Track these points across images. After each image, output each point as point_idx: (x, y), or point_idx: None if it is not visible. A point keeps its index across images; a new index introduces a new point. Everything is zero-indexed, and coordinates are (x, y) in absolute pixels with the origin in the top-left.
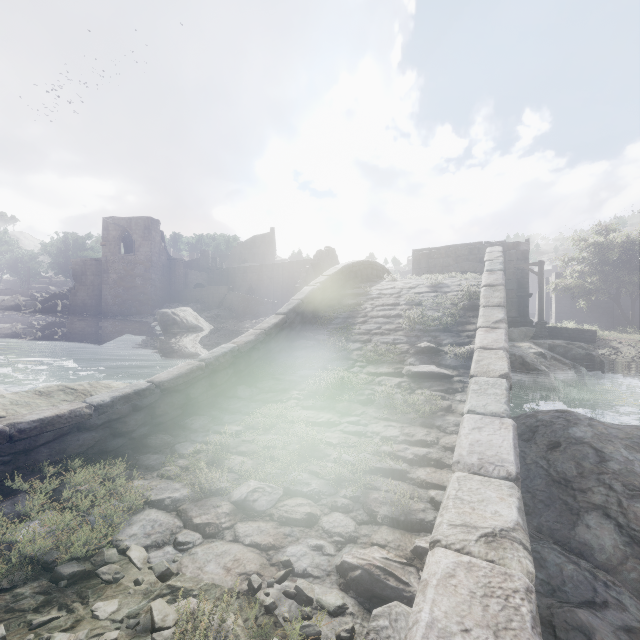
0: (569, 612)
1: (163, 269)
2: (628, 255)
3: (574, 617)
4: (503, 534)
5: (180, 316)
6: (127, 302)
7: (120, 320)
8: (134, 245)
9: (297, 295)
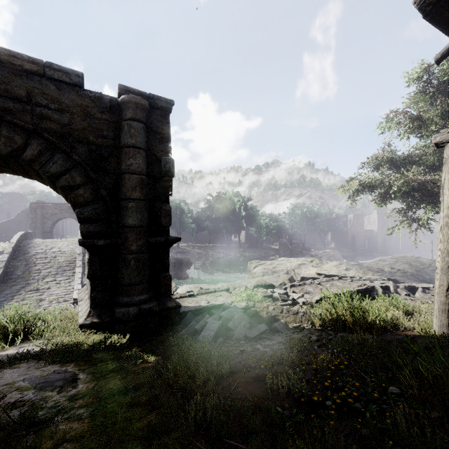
0: None
1: None
2: None
3: None
4: None
5: None
6: None
7: None
8: None
9: (2, 258)
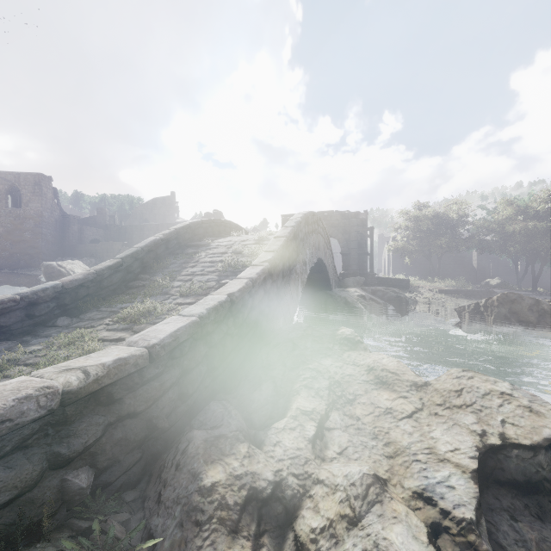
0: (191, 432)
1: (56, 224)
2: (435, 225)
3: (191, 434)
4: (81, 368)
5: (66, 268)
6: (15, 255)
7: (6, 273)
8: (23, 200)
9: (139, 244)
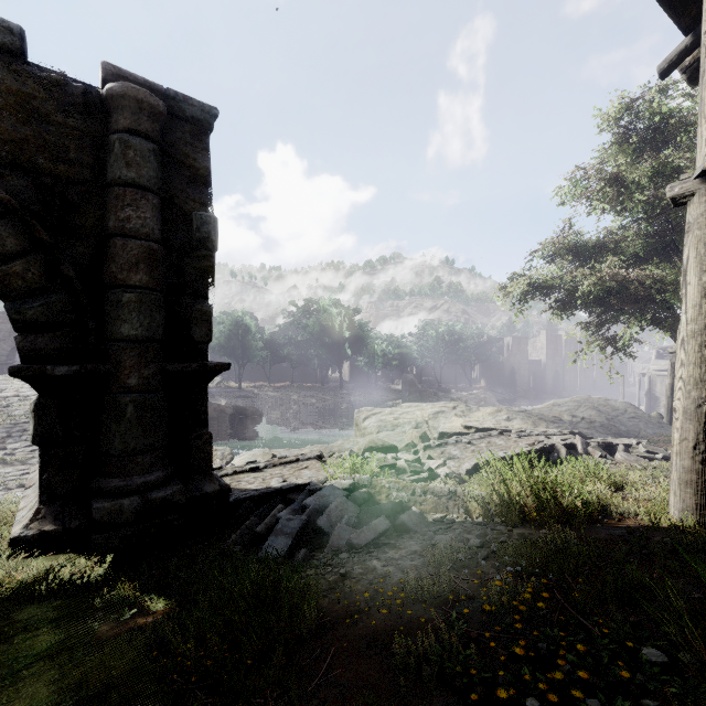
0: None
1: None
2: None
3: None
4: None
5: None
6: None
7: None
8: None
9: None
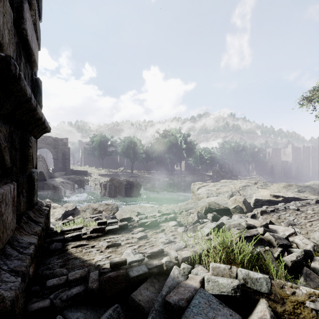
0: None
1: None
2: (100, 145)
3: None
4: None
5: None
6: None
7: None
8: None
9: None
